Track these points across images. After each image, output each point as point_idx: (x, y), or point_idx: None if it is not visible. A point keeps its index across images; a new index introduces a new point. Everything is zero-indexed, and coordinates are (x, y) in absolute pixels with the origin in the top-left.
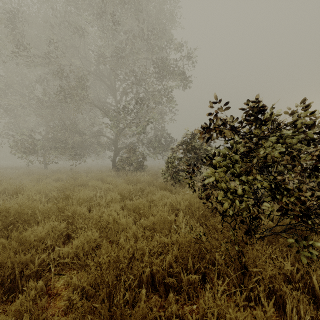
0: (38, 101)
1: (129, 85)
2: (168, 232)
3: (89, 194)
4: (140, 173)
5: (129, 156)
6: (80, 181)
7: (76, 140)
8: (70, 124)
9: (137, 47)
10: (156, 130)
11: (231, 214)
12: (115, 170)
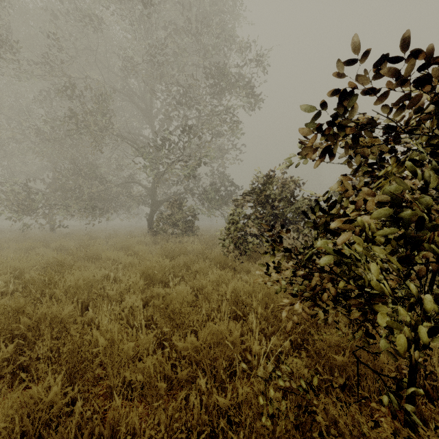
0: (37, 132)
1: (172, 106)
2: (228, 366)
3: (97, 274)
4: (188, 239)
5: (172, 213)
6: (89, 252)
7: (95, 189)
8: (86, 166)
9: (184, 48)
10: (212, 176)
11: (382, 346)
12: (151, 233)
